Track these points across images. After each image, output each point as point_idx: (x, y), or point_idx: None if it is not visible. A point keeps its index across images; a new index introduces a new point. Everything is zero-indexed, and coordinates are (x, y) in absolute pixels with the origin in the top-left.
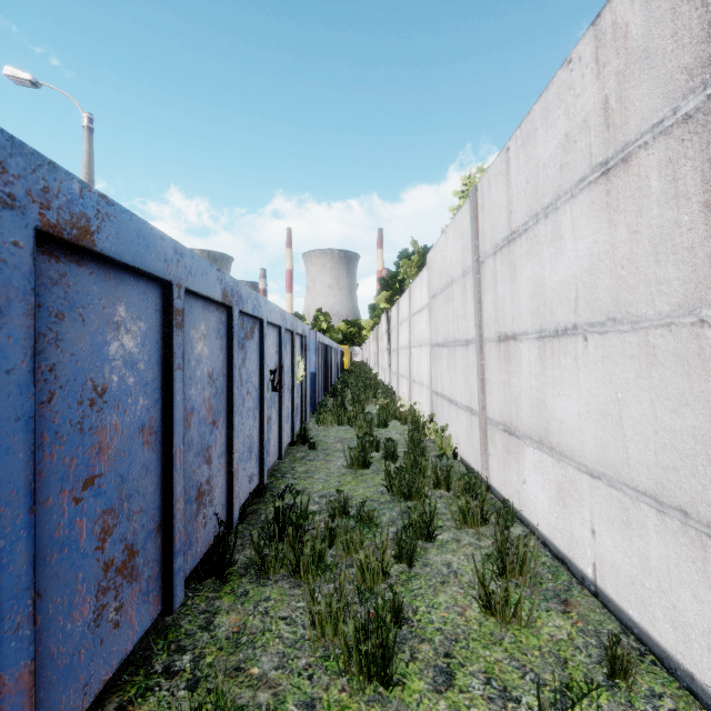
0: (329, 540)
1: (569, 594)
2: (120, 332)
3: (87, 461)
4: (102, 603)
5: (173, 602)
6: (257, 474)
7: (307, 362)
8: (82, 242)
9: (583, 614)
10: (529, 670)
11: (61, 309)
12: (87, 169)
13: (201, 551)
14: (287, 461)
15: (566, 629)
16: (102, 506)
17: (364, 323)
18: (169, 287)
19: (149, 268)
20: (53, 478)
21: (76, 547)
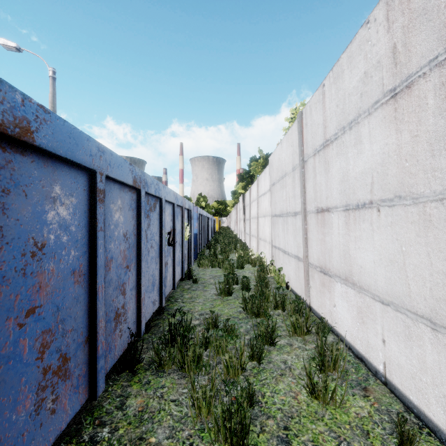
0: (205, 345)
1: (367, 383)
2: (56, 204)
3: (29, 296)
4: (42, 397)
5: (97, 391)
6: (158, 300)
7: (191, 227)
8: (24, 138)
9: (378, 398)
10: (343, 439)
11: (7, 186)
12: (51, 104)
13: (118, 354)
14: (178, 291)
15: (366, 409)
16: (42, 328)
17: (229, 203)
18: (94, 174)
19: (78, 160)
20: (1, 310)
21: (20, 359)
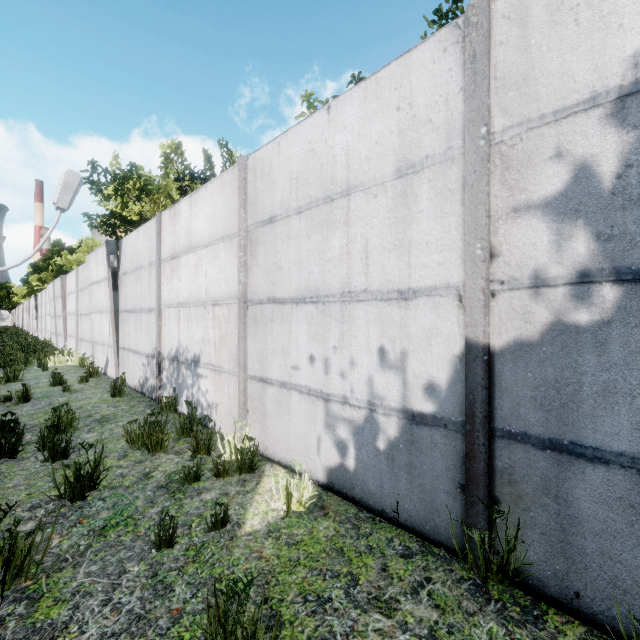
0: None
1: None
2: None
3: None
4: None
5: None
6: None
7: None
8: None
9: None
10: None
11: None
12: None
13: None
14: None
15: None
16: None
17: (16, 290)
18: None
19: None
20: None
21: None
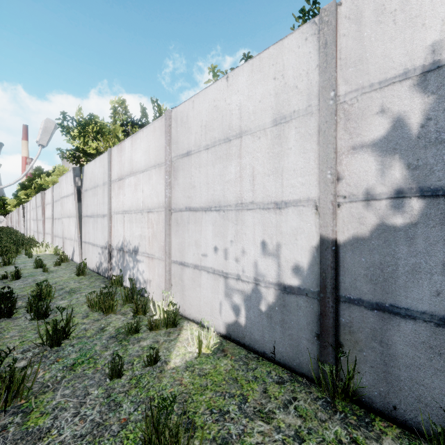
0: None
1: None
2: None
3: None
4: None
5: None
6: None
7: None
8: None
9: None
10: None
11: None
12: None
13: None
14: None
15: None
16: None
17: (9, 201)
18: None
19: None
20: None
21: None
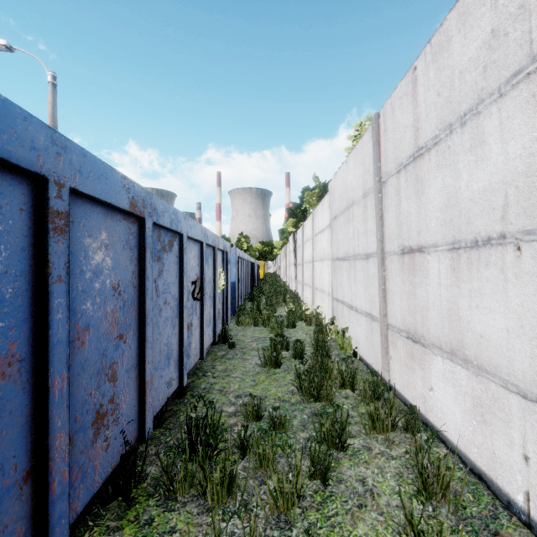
0: (241, 451)
1: (498, 524)
2: None
3: None
4: None
5: None
6: (176, 378)
7: (228, 274)
8: None
9: None
10: None
11: None
12: (51, 117)
13: (101, 477)
14: (209, 360)
15: None
16: None
17: (276, 244)
18: (43, 183)
19: None
20: None
21: None
